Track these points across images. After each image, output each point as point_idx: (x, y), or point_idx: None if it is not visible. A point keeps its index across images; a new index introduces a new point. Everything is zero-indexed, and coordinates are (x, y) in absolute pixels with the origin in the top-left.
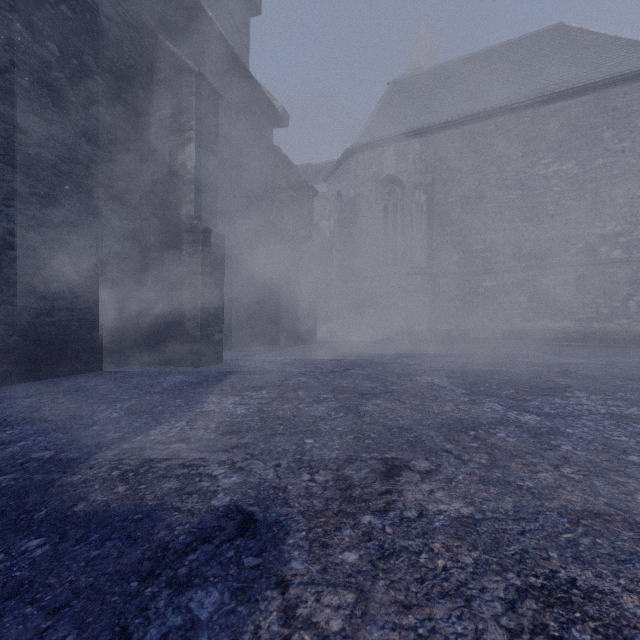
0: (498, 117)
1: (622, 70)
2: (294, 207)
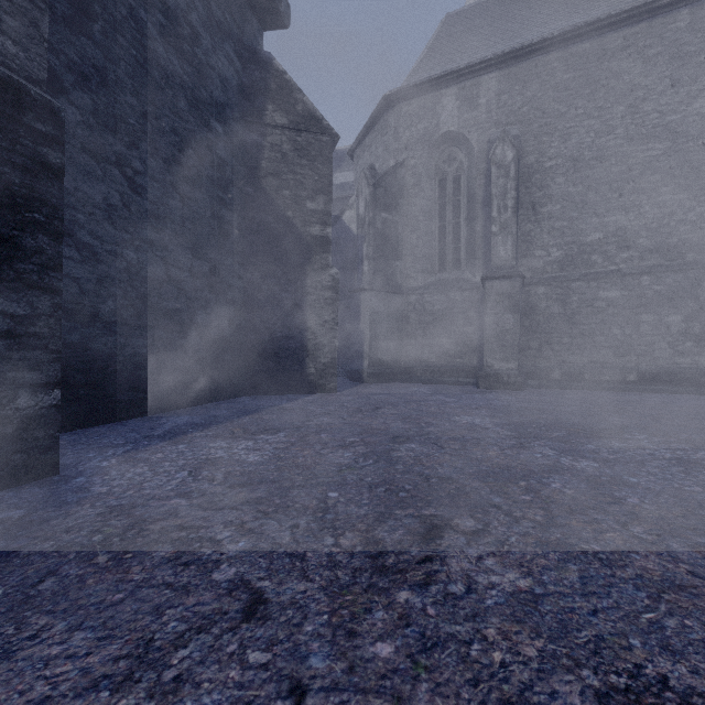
0: (629, 26)
1: None
2: (298, 160)
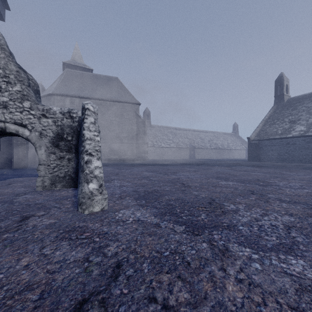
0: (101, 101)
1: (127, 100)
2: None
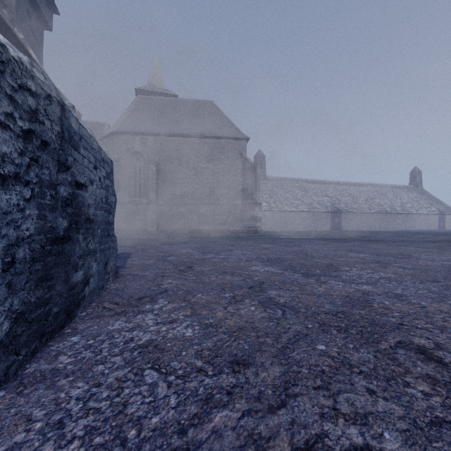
0: (186, 138)
1: (226, 134)
2: None
